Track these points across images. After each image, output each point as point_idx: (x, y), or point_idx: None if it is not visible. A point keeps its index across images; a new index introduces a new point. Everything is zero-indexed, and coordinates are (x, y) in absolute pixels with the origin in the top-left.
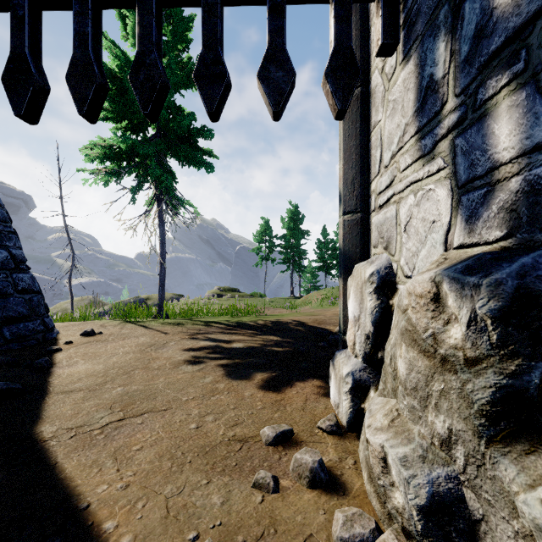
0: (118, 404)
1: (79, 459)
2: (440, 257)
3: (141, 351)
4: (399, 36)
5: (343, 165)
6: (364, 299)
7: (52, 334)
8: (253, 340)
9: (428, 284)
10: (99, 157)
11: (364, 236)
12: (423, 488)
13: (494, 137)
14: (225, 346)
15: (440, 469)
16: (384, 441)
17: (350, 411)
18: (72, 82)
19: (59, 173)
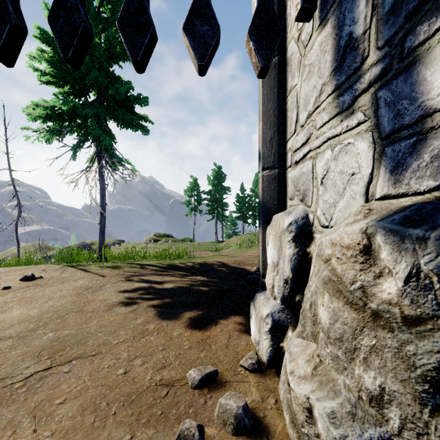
0: (46, 351)
1: None
2: (363, 208)
3: (78, 294)
4: (316, 2)
5: (262, 126)
6: (283, 246)
7: None
8: (183, 280)
9: (359, 235)
10: (41, 116)
11: (281, 190)
12: None
13: (426, 84)
14: (157, 287)
15: (372, 430)
16: (310, 393)
17: (270, 349)
18: None
19: (5, 131)
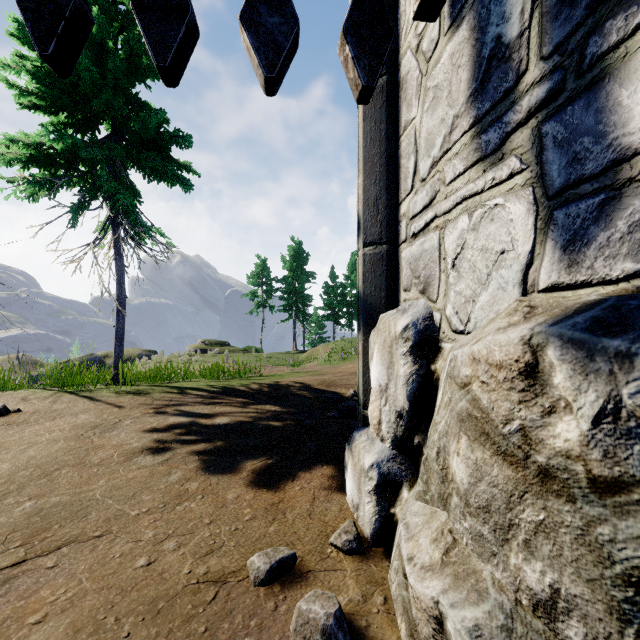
0: (19, 533)
1: None
2: (519, 305)
3: (78, 436)
4: None
5: (363, 180)
6: (395, 362)
7: None
8: (244, 411)
9: (518, 347)
10: (20, 158)
11: (391, 276)
12: None
13: (620, 110)
14: (204, 423)
15: None
16: (440, 595)
17: (375, 518)
18: None
19: None
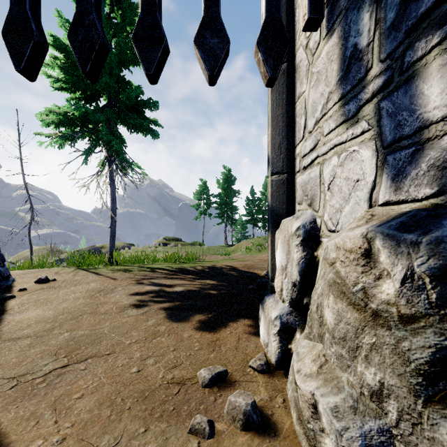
0: (63, 350)
1: (16, 411)
2: (366, 214)
3: (91, 296)
4: (323, 12)
5: (271, 131)
6: (291, 250)
7: (8, 281)
8: (192, 284)
9: (360, 239)
10: (54, 122)
11: (290, 194)
12: (355, 441)
13: (423, 97)
14: (168, 290)
15: (372, 422)
16: (315, 389)
17: (278, 351)
18: (8, 38)
19: (19, 136)
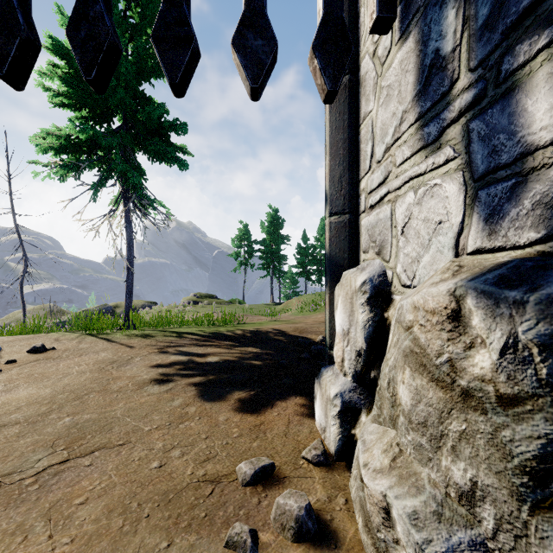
0: (62, 440)
1: None
2: (452, 264)
3: (100, 369)
4: (396, 10)
5: (329, 161)
6: (355, 311)
7: None
8: (230, 352)
9: (446, 298)
10: (53, 147)
11: (353, 240)
12: None
13: (526, 115)
14: (199, 361)
15: (462, 532)
16: (387, 489)
17: (339, 438)
18: None
19: (8, 165)
